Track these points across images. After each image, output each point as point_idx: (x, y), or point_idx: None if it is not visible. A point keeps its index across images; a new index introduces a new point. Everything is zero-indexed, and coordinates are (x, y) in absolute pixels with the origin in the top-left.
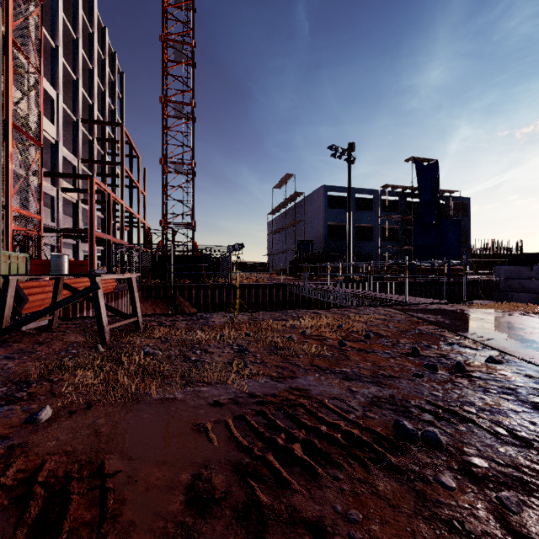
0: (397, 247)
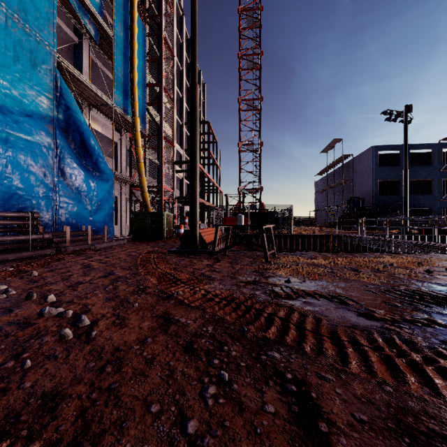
0: None
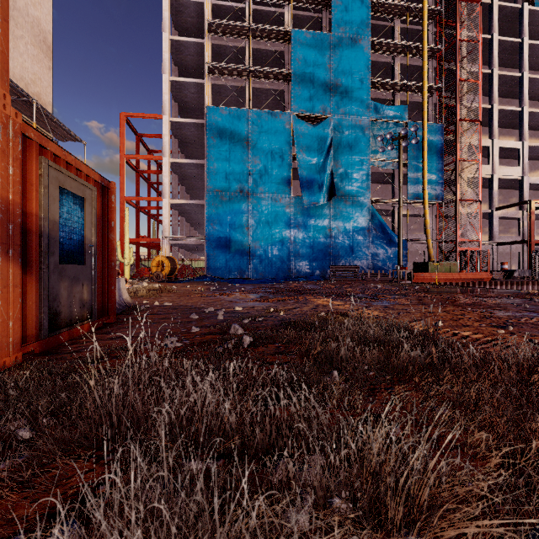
0: None
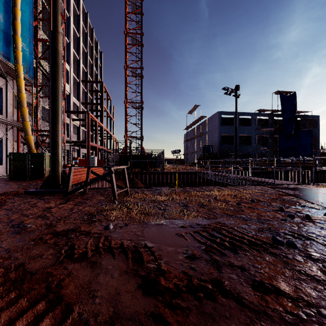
0: (267, 148)
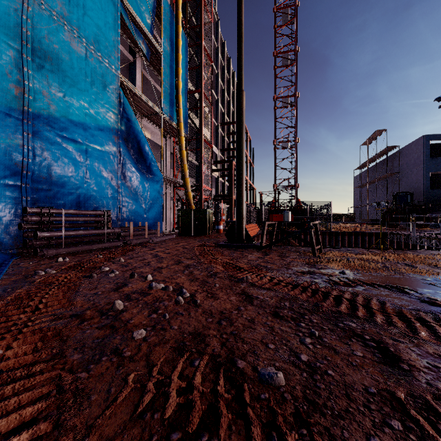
0: None
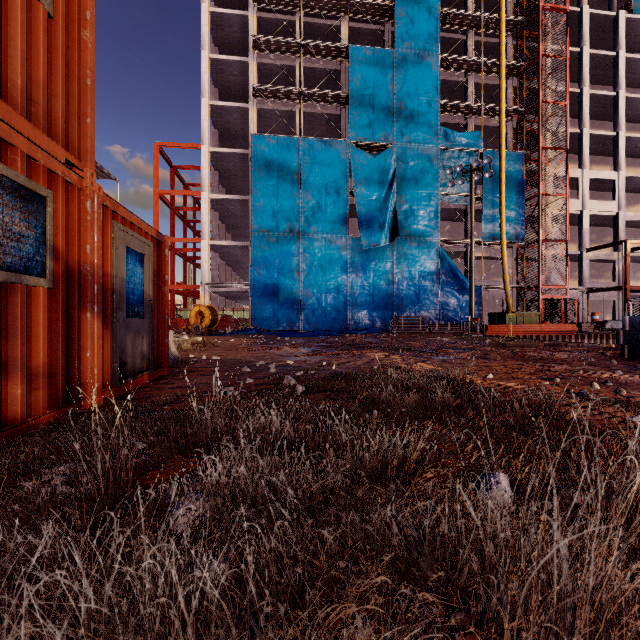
0: None
